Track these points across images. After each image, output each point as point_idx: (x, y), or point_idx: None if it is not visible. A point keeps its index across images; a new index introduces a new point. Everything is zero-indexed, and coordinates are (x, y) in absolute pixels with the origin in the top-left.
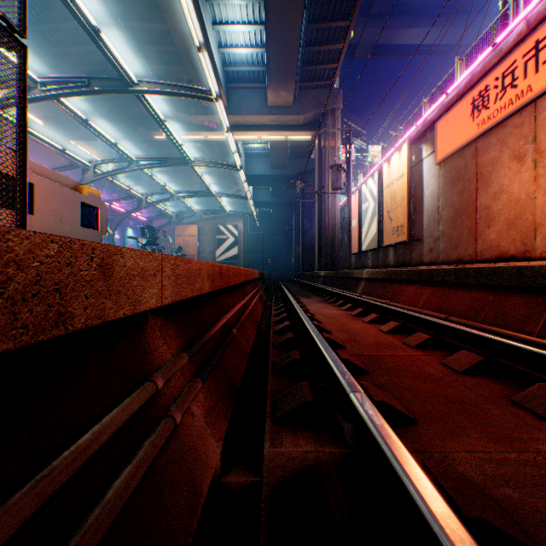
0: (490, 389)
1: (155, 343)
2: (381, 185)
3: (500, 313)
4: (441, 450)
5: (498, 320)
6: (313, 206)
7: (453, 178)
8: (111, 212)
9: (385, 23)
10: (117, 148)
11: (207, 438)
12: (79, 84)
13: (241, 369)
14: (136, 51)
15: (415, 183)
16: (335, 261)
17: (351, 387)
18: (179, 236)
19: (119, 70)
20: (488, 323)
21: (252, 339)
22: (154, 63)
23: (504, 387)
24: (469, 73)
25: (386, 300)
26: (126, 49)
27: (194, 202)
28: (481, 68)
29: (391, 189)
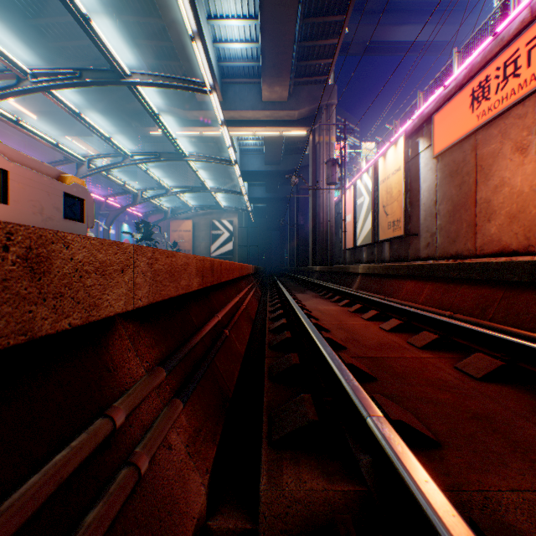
0: (517, 400)
1: (123, 356)
2: (376, 180)
3: (511, 311)
4: (480, 487)
5: (509, 318)
6: (307, 202)
7: (451, 172)
8: (106, 207)
9: (382, 13)
10: (111, 142)
11: (189, 475)
12: (71, 75)
13: (234, 375)
14: (131, 47)
15: (411, 178)
16: (330, 256)
17: (367, 409)
18: (174, 231)
19: (111, 60)
20: (497, 322)
21: (247, 339)
22: (149, 58)
23: (532, 398)
24: (468, 65)
25: (385, 296)
26: (121, 44)
27: (190, 198)
28: (481, 58)
29: (386, 184)
